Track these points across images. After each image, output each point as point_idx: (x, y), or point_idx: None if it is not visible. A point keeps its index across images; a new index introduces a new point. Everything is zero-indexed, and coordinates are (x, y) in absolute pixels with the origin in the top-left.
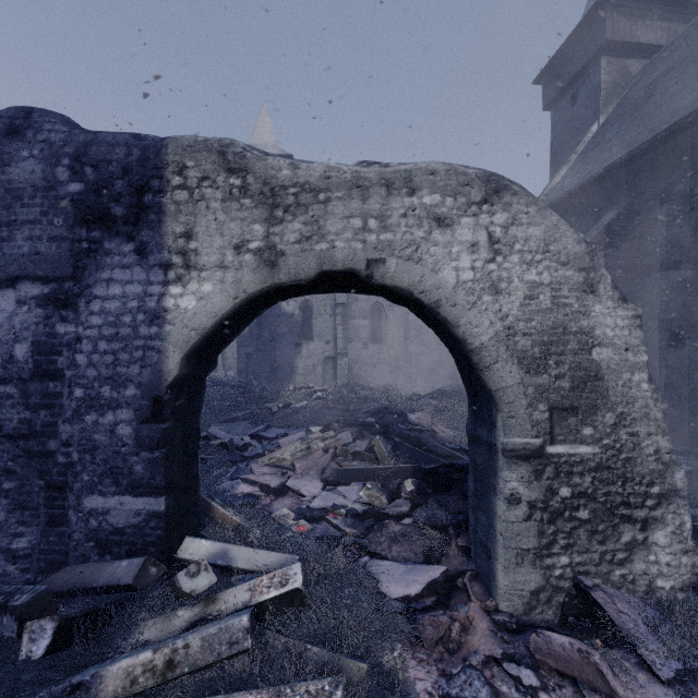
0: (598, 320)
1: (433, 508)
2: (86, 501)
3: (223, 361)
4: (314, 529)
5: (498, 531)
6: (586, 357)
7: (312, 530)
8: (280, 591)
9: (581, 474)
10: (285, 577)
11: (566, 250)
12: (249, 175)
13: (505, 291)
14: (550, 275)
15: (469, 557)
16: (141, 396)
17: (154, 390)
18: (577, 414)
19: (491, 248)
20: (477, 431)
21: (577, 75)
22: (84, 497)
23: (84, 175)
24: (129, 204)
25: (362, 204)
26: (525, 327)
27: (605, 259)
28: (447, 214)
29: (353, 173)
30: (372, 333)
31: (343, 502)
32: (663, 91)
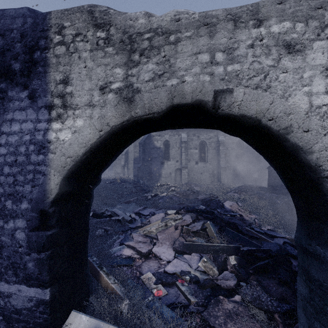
0: None
1: (257, 290)
2: None
3: (127, 170)
4: (168, 294)
5: None
6: None
7: (166, 295)
8: None
9: None
10: None
11: None
12: (111, 27)
13: None
14: None
15: None
16: (31, 209)
17: (40, 205)
18: None
19: None
20: (314, 248)
21: None
22: None
23: None
24: (23, 60)
25: (209, 40)
26: None
27: None
28: (298, 39)
29: (201, 13)
30: (200, 156)
31: (187, 269)
32: None
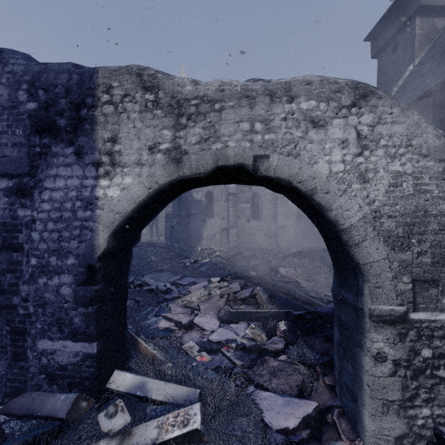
0: None
1: (303, 348)
2: (39, 343)
3: (156, 231)
4: (212, 360)
5: (365, 382)
6: None
7: (211, 361)
8: (182, 431)
9: (441, 338)
10: (186, 417)
11: (427, 144)
12: (160, 91)
13: (372, 180)
14: (412, 165)
15: (335, 394)
16: (78, 264)
17: (88, 260)
18: (437, 286)
19: (359, 143)
20: (343, 294)
21: (397, 32)
22: (37, 341)
23: (38, 96)
24: (69, 117)
25: (250, 111)
26: (389, 211)
27: None
28: (321, 116)
29: (243, 86)
30: (252, 212)
31: (233, 337)
32: None
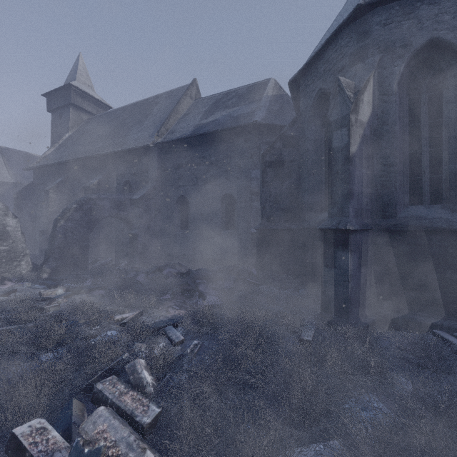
0: (8, 221)
1: None
2: None
3: None
4: None
5: None
6: (5, 229)
7: None
8: None
9: (4, 253)
10: None
11: None
12: None
13: None
14: None
15: None
16: None
17: None
18: (2, 240)
19: None
20: None
21: (62, 107)
22: None
23: None
24: None
25: None
26: None
27: (57, 195)
28: None
29: None
30: None
31: None
32: (83, 139)
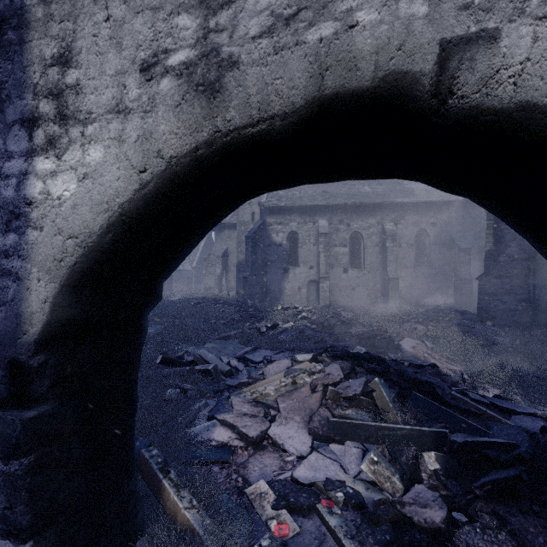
0: None
1: (500, 541)
2: None
3: (226, 283)
4: (301, 532)
5: None
6: None
7: (298, 535)
8: None
9: None
10: None
11: None
12: None
13: None
14: None
15: None
16: None
17: (8, 350)
18: None
19: None
20: None
21: None
22: None
23: None
24: None
25: None
26: None
27: None
28: None
29: None
30: (351, 259)
31: (338, 475)
32: None
